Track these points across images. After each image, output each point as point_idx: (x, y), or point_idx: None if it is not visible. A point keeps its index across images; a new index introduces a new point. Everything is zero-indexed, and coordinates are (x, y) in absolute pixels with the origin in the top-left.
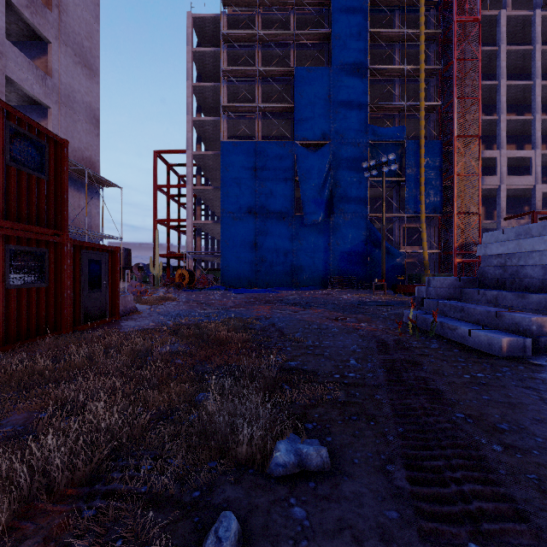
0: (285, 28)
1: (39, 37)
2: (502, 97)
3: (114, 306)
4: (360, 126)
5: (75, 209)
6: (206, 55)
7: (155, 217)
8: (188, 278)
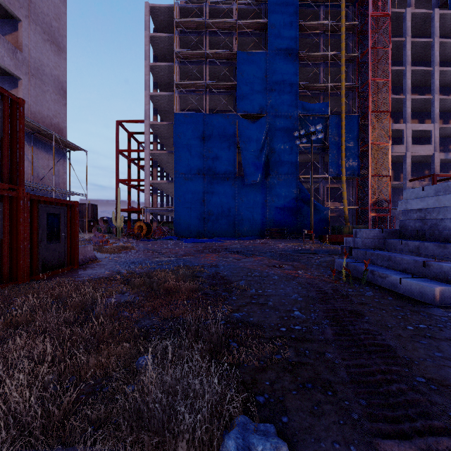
0: (229, 18)
1: (11, 15)
2: (408, 79)
3: (72, 256)
4: (291, 101)
5: (44, 169)
6: (161, 39)
7: (118, 177)
8: (145, 229)
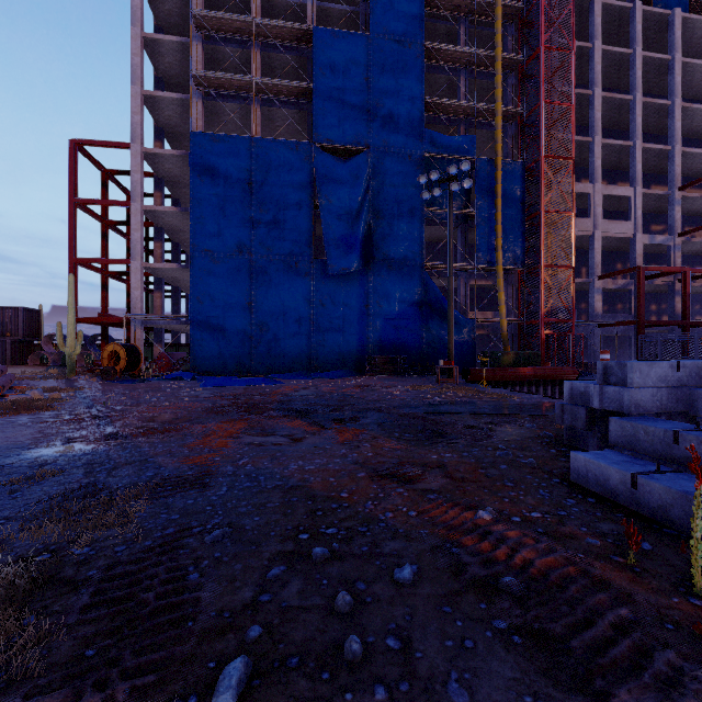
0: None
1: None
2: (597, 111)
3: None
4: (412, 129)
5: None
6: None
7: (74, 254)
8: (125, 359)
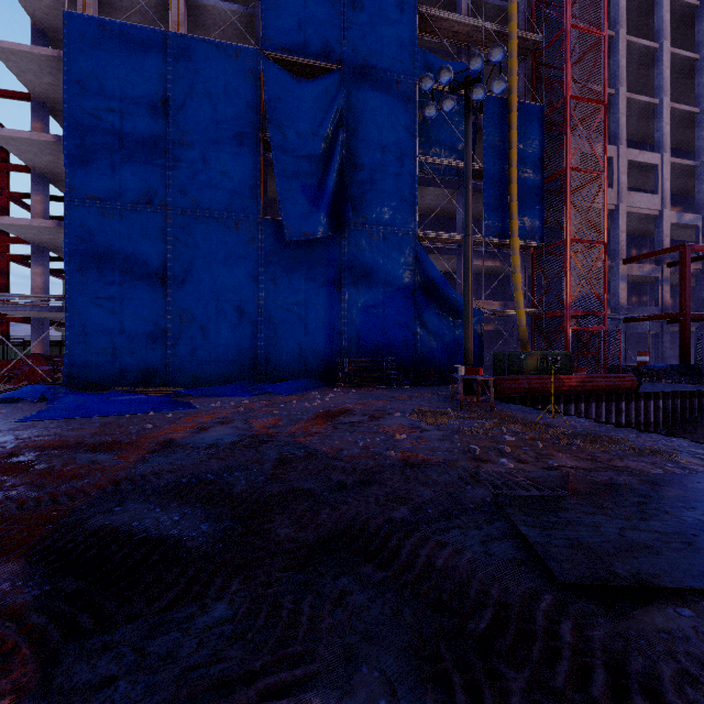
0: None
1: None
2: (621, 57)
3: None
4: (401, 46)
5: None
6: None
7: None
8: None
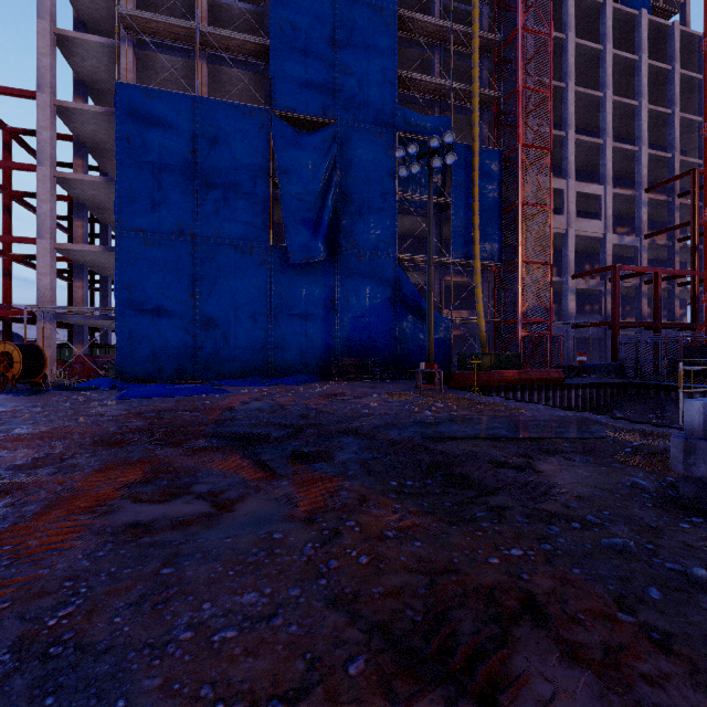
0: None
1: None
2: (570, 105)
3: None
4: (384, 104)
5: None
6: None
7: None
8: (20, 362)
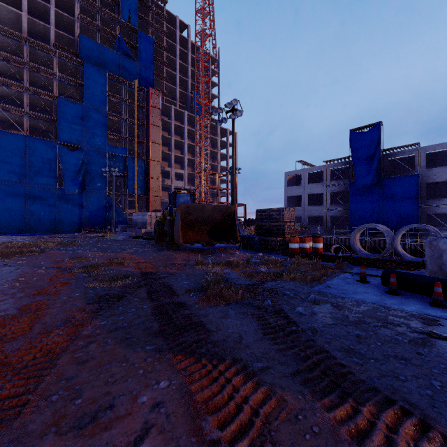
0: (49, 61)
1: None
2: (172, 144)
3: None
4: (102, 142)
5: None
6: None
7: None
8: None
